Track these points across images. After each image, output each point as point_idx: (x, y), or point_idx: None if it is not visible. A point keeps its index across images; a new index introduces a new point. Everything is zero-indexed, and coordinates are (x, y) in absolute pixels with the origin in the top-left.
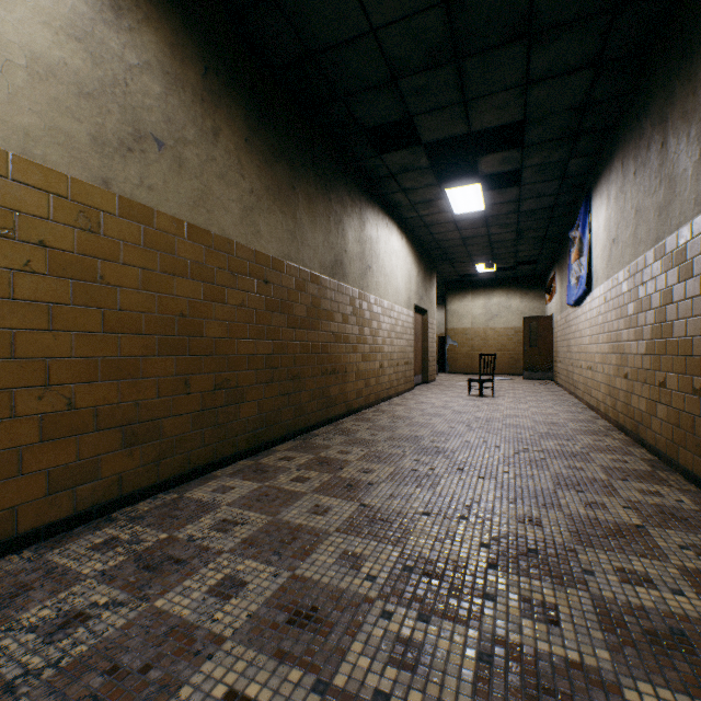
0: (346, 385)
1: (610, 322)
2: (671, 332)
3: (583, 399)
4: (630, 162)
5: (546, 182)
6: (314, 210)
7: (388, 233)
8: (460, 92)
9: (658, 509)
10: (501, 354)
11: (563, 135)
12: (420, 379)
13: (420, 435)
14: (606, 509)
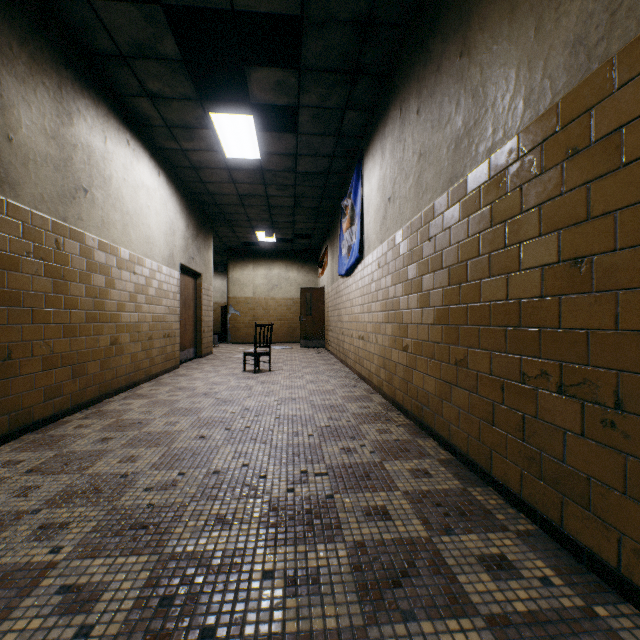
0: (12, 381)
1: (386, 289)
2: (479, 295)
3: (354, 368)
4: (412, 102)
5: (322, 136)
6: None
7: (131, 156)
8: None
9: None
10: (281, 323)
11: (343, 67)
12: (192, 353)
13: (135, 470)
14: None
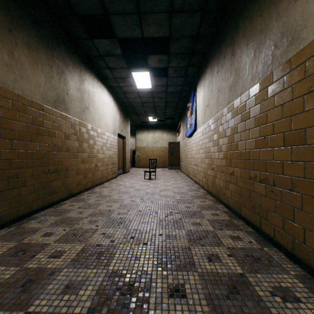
0: (68, 178)
1: (205, 144)
2: (237, 147)
3: (193, 178)
4: (215, 67)
5: (178, 77)
6: (36, 57)
7: (101, 92)
8: (136, 5)
9: (245, 253)
10: (159, 158)
11: (186, 52)
12: (121, 171)
13: (112, 209)
14: (220, 261)
